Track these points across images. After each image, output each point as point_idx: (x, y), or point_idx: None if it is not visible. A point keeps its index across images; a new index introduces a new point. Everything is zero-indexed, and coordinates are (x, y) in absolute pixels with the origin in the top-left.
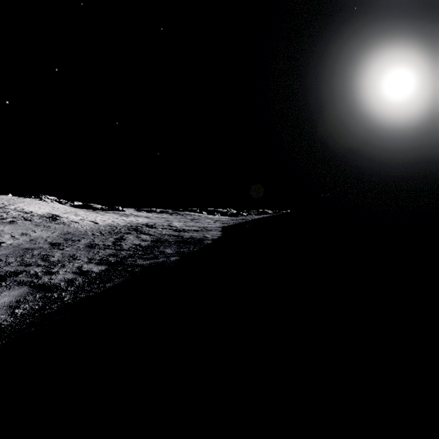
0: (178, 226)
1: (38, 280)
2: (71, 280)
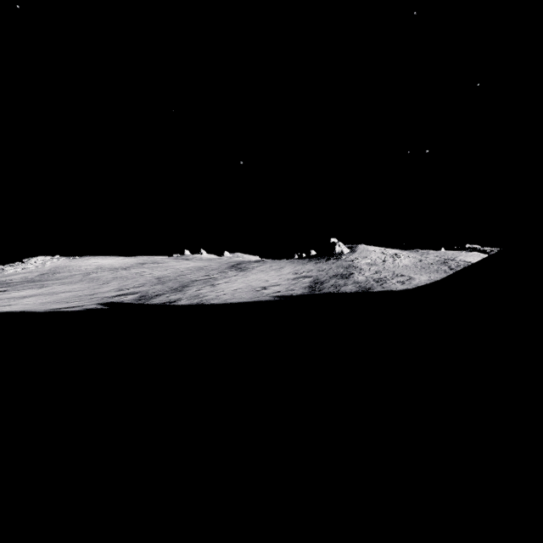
0: None
1: None
2: None
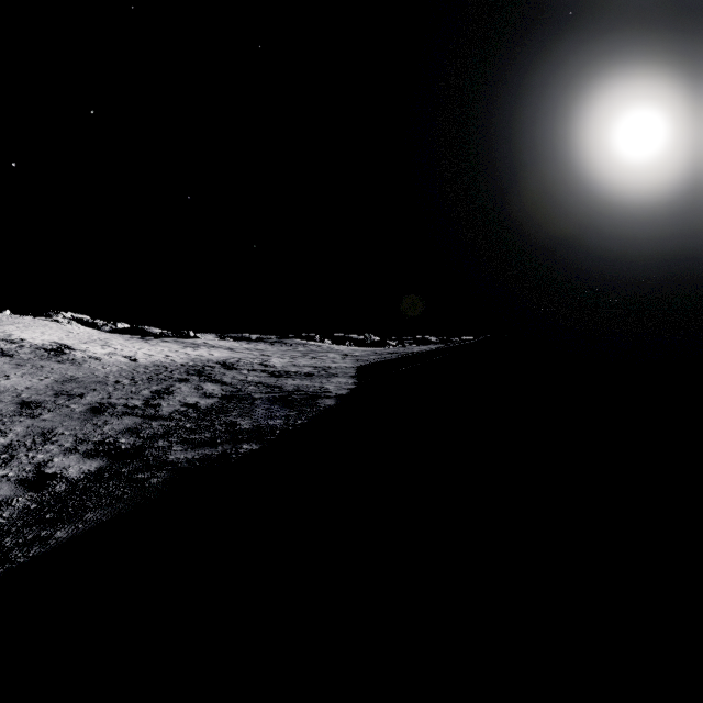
0: (278, 365)
1: None
2: None
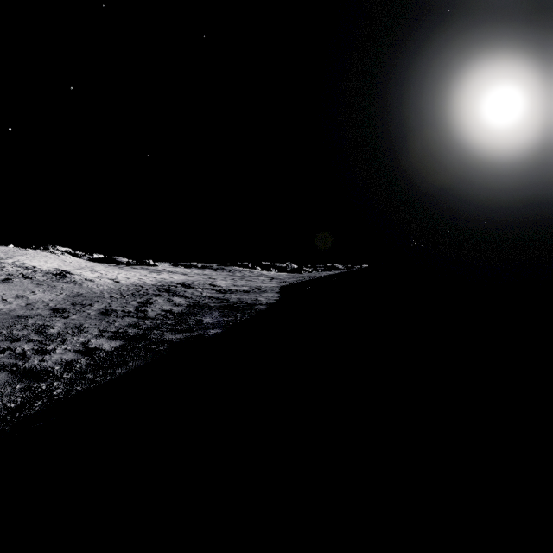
0: (223, 285)
1: (24, 363)
2: (70, 363)
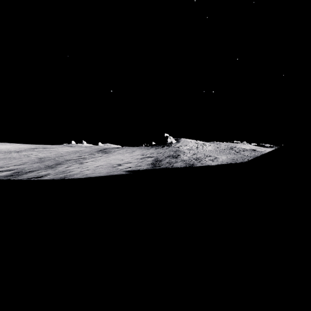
0: None
1: None
2: None
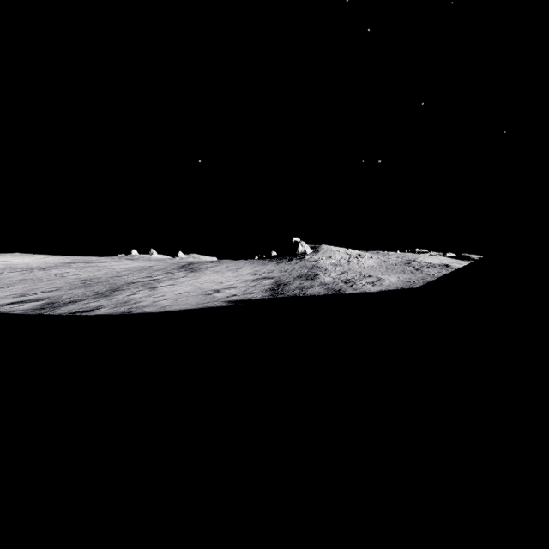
0: None
1: None
2: None
